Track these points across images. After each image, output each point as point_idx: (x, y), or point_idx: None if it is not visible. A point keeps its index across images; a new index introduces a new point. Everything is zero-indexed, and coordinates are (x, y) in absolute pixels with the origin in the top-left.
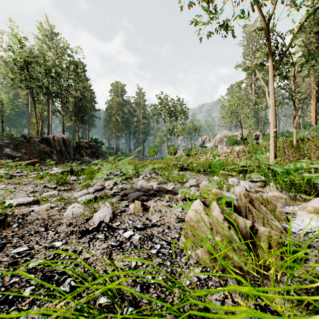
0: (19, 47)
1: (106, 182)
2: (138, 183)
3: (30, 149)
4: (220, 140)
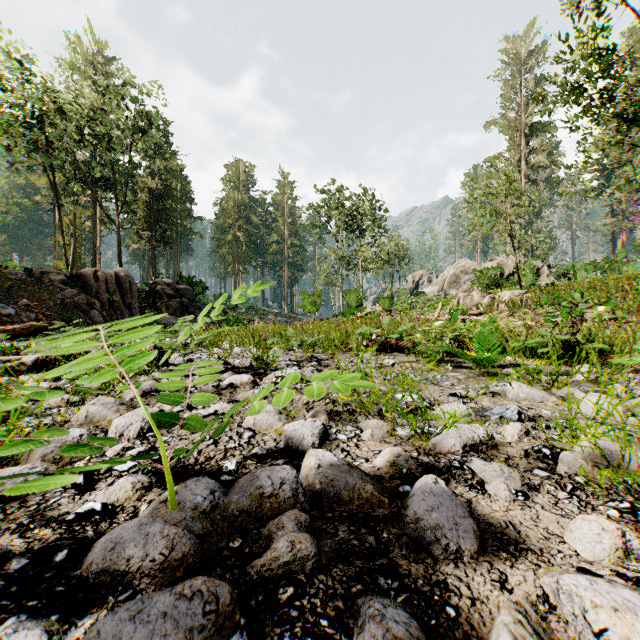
0: (22, 78)
1: (114, 419)
2: (246, 418)
3: (41, 299)
4: (452, 280)
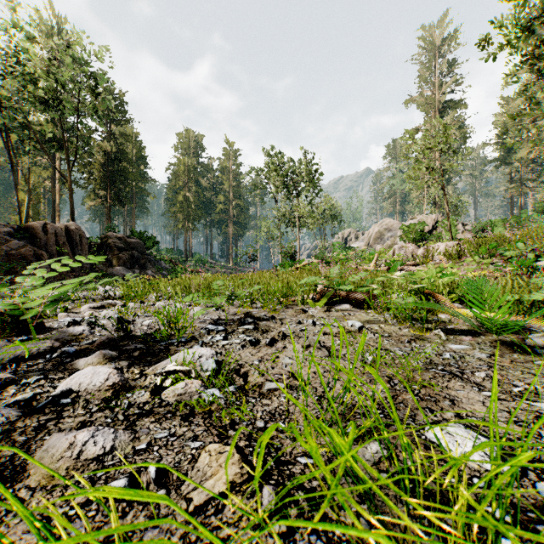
0: None
1: None
2: None
3: None
4: (377, 237)
